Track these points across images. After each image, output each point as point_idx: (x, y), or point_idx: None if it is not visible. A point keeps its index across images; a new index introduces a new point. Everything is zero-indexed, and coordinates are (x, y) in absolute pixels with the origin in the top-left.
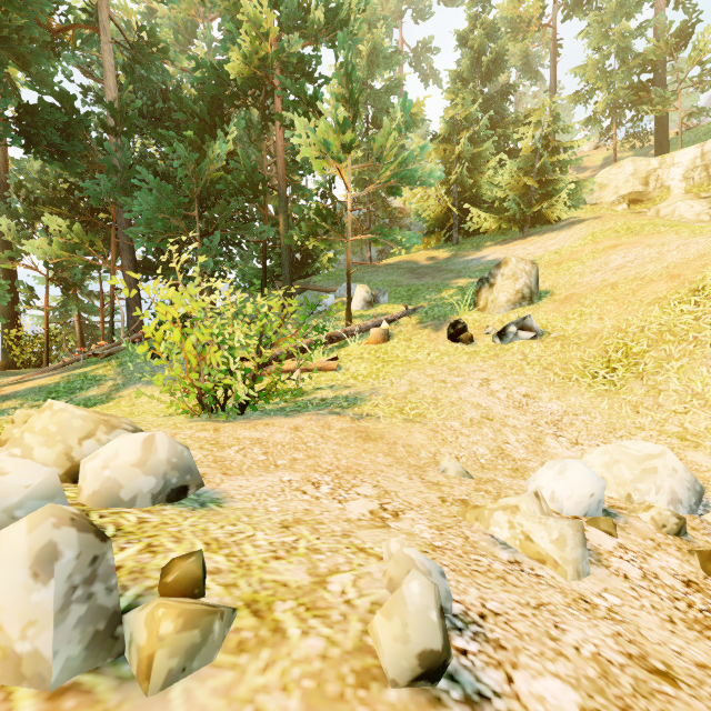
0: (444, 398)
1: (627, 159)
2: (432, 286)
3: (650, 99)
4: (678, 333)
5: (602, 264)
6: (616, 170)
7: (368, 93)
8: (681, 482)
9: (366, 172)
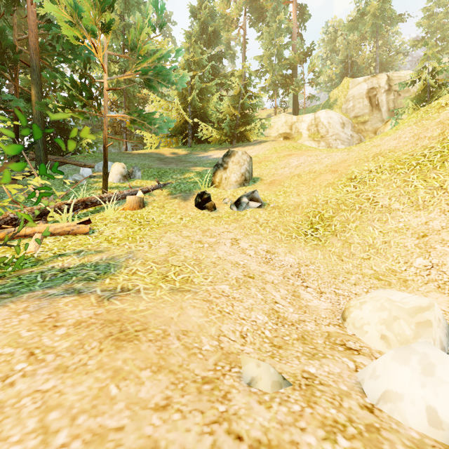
0: (206, 258)
1: (282, 114)
2: (177, 170)
3: (292, 84)
4: (349, 205)
5: (286, 164)
6: (277, 119)
7: (124, 25)
8: (443, 330)
9: (122, 84)
